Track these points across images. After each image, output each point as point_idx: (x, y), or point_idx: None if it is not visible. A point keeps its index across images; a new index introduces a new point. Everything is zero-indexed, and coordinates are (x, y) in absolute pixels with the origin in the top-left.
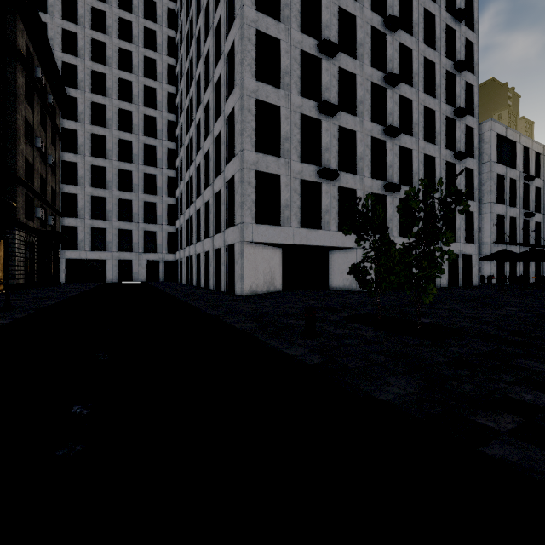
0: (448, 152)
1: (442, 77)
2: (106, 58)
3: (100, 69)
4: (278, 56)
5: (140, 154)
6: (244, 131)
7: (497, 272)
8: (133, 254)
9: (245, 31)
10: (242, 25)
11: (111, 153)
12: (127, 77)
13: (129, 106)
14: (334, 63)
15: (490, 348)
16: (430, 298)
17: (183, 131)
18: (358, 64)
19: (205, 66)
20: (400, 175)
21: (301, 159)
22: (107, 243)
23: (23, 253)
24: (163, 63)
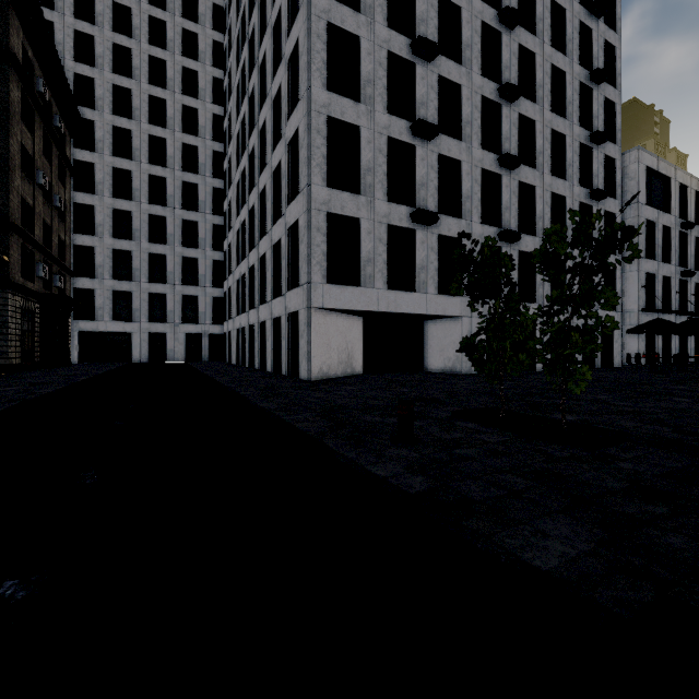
0: (582, 189)
1: (574, 90)
2: (132, 69)
3: (125, 83)
4: (357, 59)
5: (177, 195)
6: (312, 159)
7: (646, 349)
8: (167, 325)
9: (313, 24)
10: (309, 17)
11: (139, 193)
12: (159, 94)
13: (162, 131)
14: (432, 69)
15: (680, 464)
16: (582, 387)
17: (232, 164)
18: (463, 71)
19: (261, 77)
20: (519, 221)
21: (387, 198)
22: (134, 312)
23: (19, 323)
24: (206, 76)
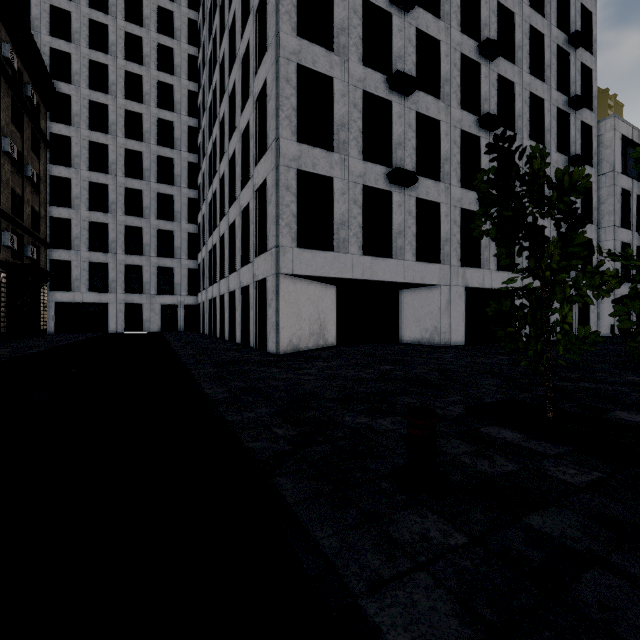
0: (560, 156)
1: (552, 54)
2: (109, 45)
3: (101, 59)
4: (329, 6)
5: (153, 169)
6: (280, 110)
7: None
8: (143, 296)
9: None
10: None
11: (115, 167)
12: (135, 70)
13: (138, 106)
14: (409, 22)
15: None
16: None
17: (205, 136)
18: (442, 26)
19: (231, 40)
20: None
21: (362, 157)
22: (110, 283)
23: None
24: (182, 53)
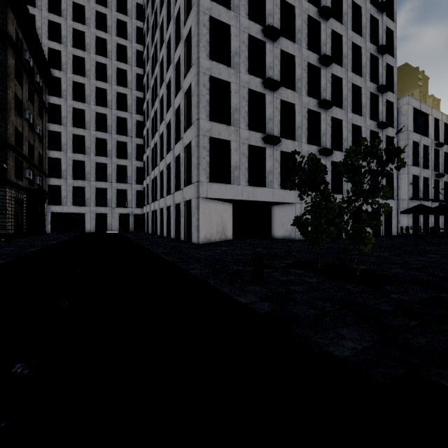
0: (372, 122)
1: (367, 59)
2: (85, 44)
3: (80, 54)
4: (228, 39)
5: (114, 125)
6: (200, 103)
7: (413, 224)
8: (107, 208)
9: (201, 17)
10: (198, 13)
11: (89, 124)
12: (102, 61)
13: (104, 84)
14: (276, 46)
15: (429, 295)
16: (369, 247)
17: (149, 105)
18: (296, 47)
19: (167, 50)
20: (332, 142)
21: (248, 127)
22: (86, 200)
23: (13, 207)
24: (132, 49)
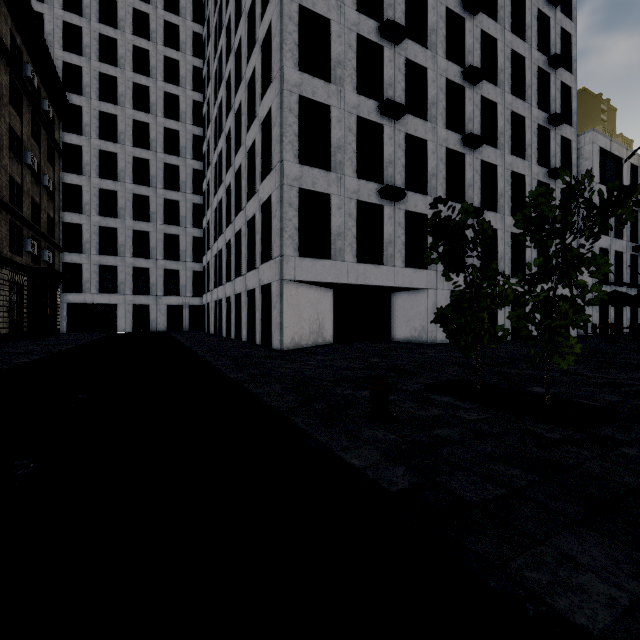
0: (540, 169)
1: (533, 75)
2: (118, 58)
3: (110, 71)
4: (327, 41)
5: (160, 176)
6: (284, 136)
7: (600, 320)
8: (150, 297)
9: (285, 6)
10: None
11: (124, 174)
12: (143, 82)
13: (145, 116)
14: (399, 52)
15: None
16: (569, 360)
17: (211, 146)
18: (429, 55)
19: (236, 62)
20: (482, 198)
21: (357, 175)
22: (119, 285)
23: (7, 295)
24: (187, 65)
